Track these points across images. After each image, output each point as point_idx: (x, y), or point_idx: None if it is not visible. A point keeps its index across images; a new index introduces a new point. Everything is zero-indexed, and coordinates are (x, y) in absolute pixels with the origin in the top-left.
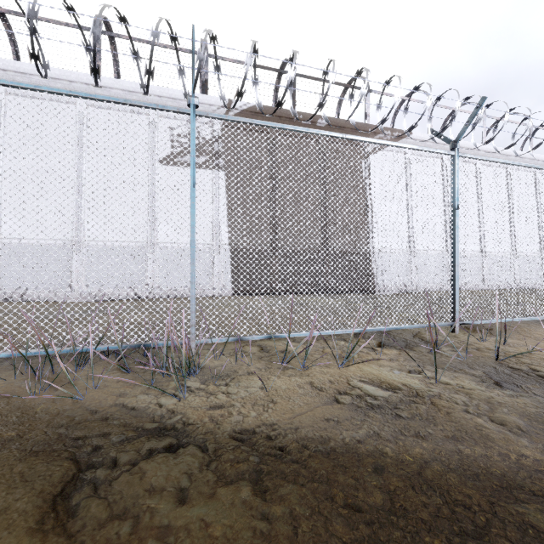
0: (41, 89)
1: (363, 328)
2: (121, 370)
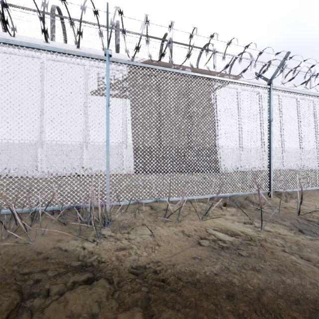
0: (9, 43)
1: (214, 195)
2: (61, 223)
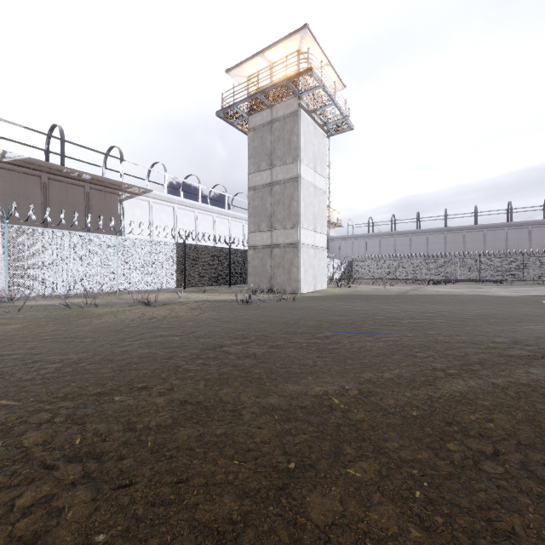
0: None
1: (78, 292)
2: None
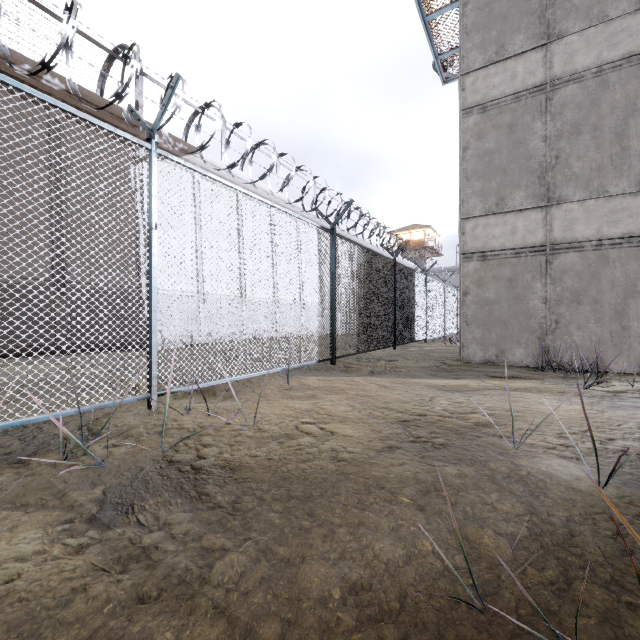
0: None
1: None
2: None
